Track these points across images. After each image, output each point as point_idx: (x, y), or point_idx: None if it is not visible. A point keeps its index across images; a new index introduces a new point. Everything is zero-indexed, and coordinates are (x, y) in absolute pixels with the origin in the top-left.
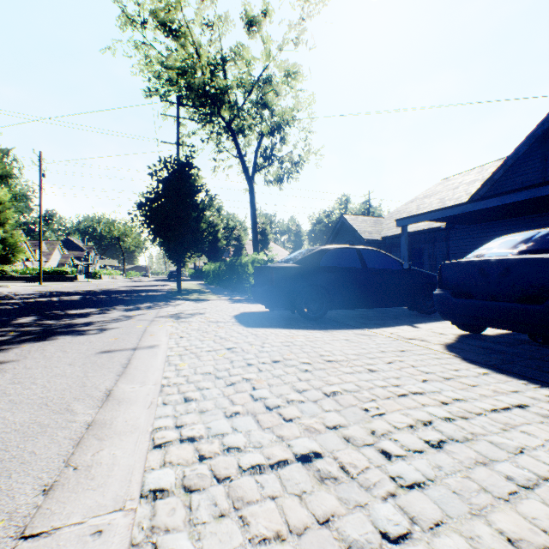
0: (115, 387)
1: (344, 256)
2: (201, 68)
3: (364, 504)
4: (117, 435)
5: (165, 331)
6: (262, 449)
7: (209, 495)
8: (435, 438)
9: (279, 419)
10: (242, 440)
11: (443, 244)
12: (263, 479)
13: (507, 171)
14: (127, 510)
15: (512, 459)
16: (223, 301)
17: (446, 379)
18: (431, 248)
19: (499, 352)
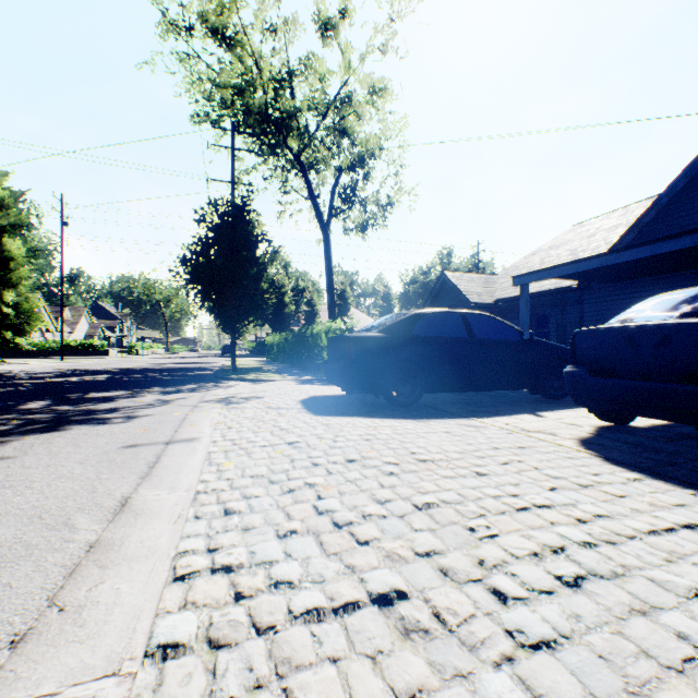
0: (134, 493)
1: (444, 322)
2: (262, 85)
3: (466, 674)
4: (126, 561)
5: (209, 420)
6: (323, 584)
7: (243, 654)
8: (570, 573)
9: (350, 542)
10: (297, 571)
11: (576, 309)
12: (322, 630)
13: (660, 212)
14: (123, 676)
15: (684, 606)
16: (288, 382)
17: (583, 487)
18: (559, 314)
19: (654, 451)
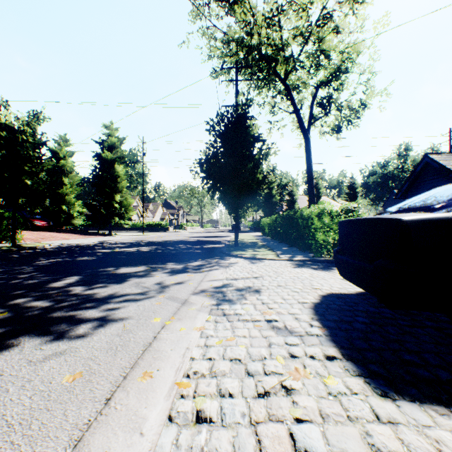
0: None
1: None
2: (257, 30)
3: None
4: None
5: (178, 357)
6: None
7: None
8: None
9: None
10: None
11: None
12: None
13: None
14: None
15: None
16: (283, 263)
17: None
18: None
19: None
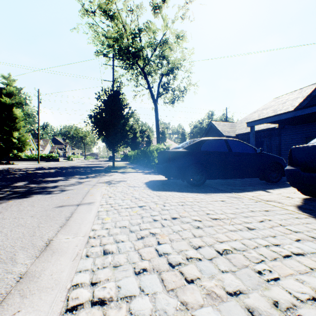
0: (54, 237)
1: (216, 144)
2: (126, 36)
3: None
4: (38, 291)
5: (100, 192)
6: None
7: None
8: None
9: (181, 280)
10: (148, 306)
11: (277, 138)
12: None
13: None
14: None
15: None
16: (138, 173)
17: (315, 239)
18: (268, 140)
19: None
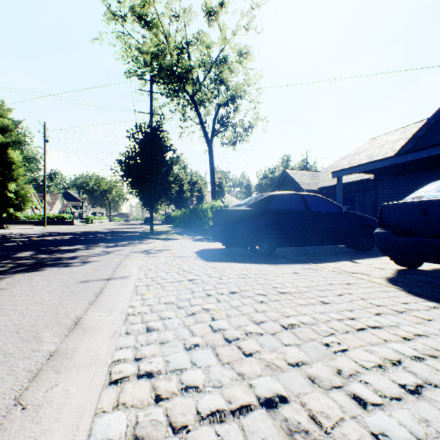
0: (84, 315)
1: (290, 200)
2: (169, 52)
3: None
4: (75, 367)
5: (136, 264)
6: (222, 389)
7: None
8: (410, 382)
9: (238, 354)
10: (201, 377)
11: (372, 193)
12: (224, 430)
13: (429, 129)
14: None
15: None
16: (187, 240)
17: (399, 312)
18: (361, 196)
19: None
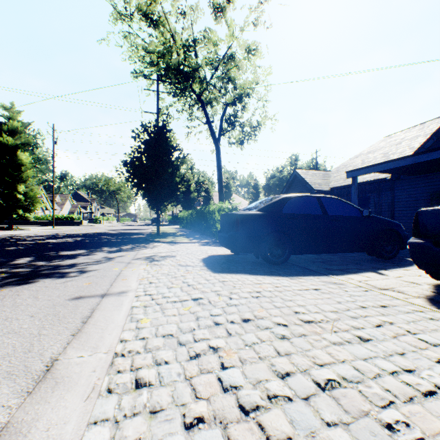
0: (61, 354)
1: (305, 203)
2: (176, 50)
3: None
4: None
5: (136, 275)
6: None
7: None
8: None
9: None
10: None
11: (389, 194)
12: None
13: None
14: None
15: None
16: (193, 244)
17: None
18: (376, 197)
19: None
